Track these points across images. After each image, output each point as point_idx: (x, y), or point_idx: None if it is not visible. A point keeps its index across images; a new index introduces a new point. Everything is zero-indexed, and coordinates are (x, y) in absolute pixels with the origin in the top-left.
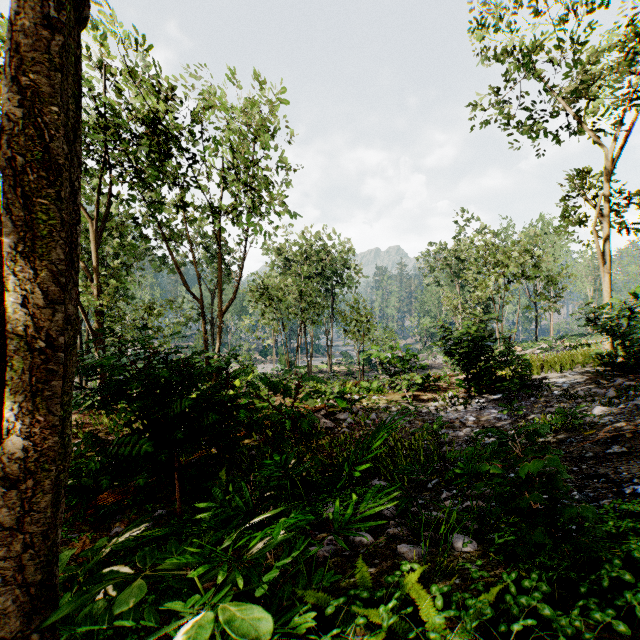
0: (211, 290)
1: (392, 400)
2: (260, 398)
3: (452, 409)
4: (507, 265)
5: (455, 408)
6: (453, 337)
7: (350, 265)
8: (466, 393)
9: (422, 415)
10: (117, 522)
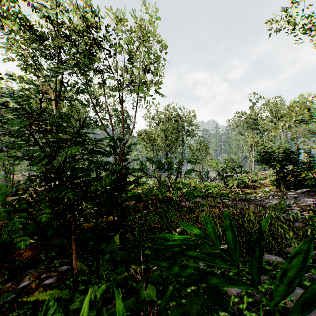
0: None
1: (229, 192)
2: (147, 174)
3: (272, 198)
4: (290, 116)
5: (274, 197)
6: (269, 151)
7: (192, 124)
8: (276, 189)
9: (252, 201)
10: (28, 275)
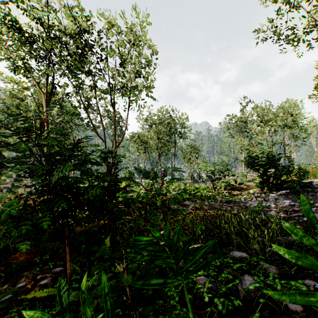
0: (112, 140)
1: (216, 194)
2: (135, 182)
3: (255, 200)
4: (276, 120)
5: (257, 199)
6: (254, 156)
7: (184, 126)
8: (260, 191)
9: (237, 203)
10: (23, 277)
